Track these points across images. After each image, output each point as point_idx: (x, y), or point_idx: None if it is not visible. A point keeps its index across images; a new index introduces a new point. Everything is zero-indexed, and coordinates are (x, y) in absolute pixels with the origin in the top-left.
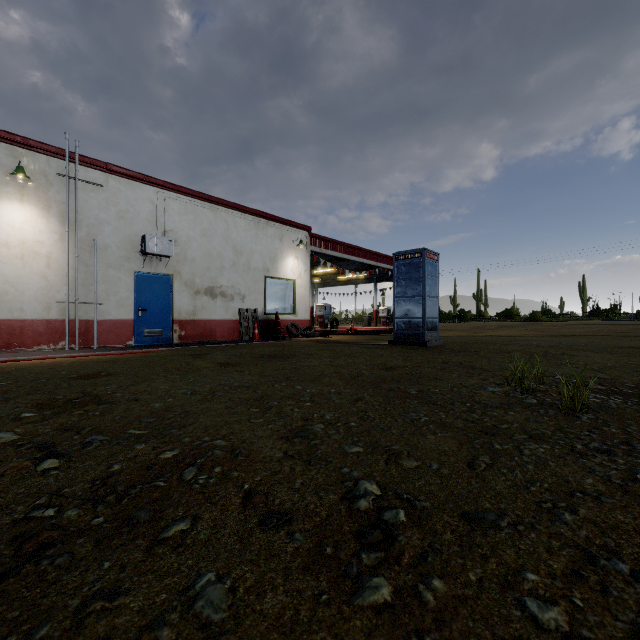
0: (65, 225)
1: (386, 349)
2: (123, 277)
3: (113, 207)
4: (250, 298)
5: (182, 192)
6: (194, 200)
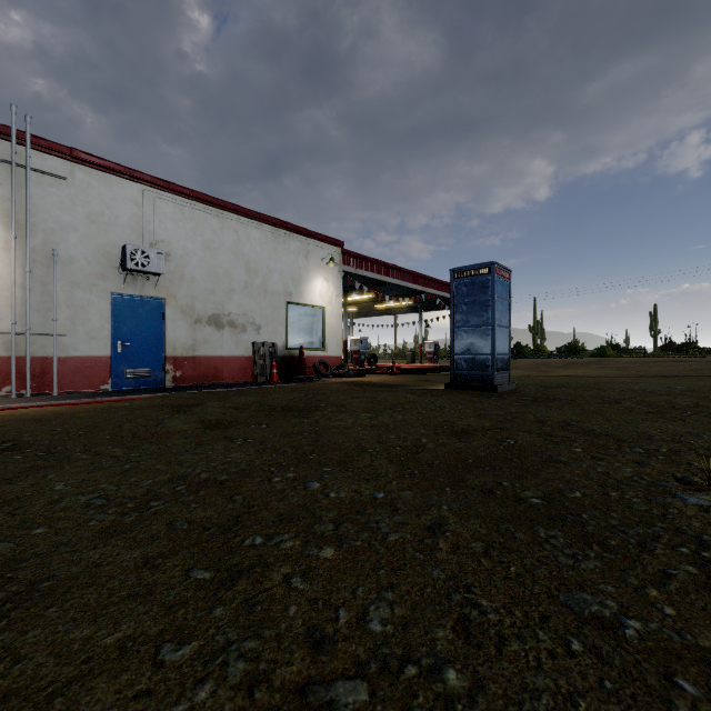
0: (11, 229)
1: (444, 396)
2: (95, 300)
3: (81, 208)
4: (267, 329)
5: (177, 192)
6: (194, 203)
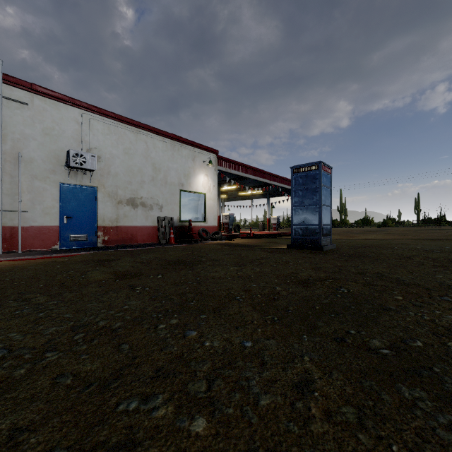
0: None
1: (287, 253)
2: (48, 188)
3: (38, 124)
4: (167, 208)
5: (105, 115)
6: (117, 123)
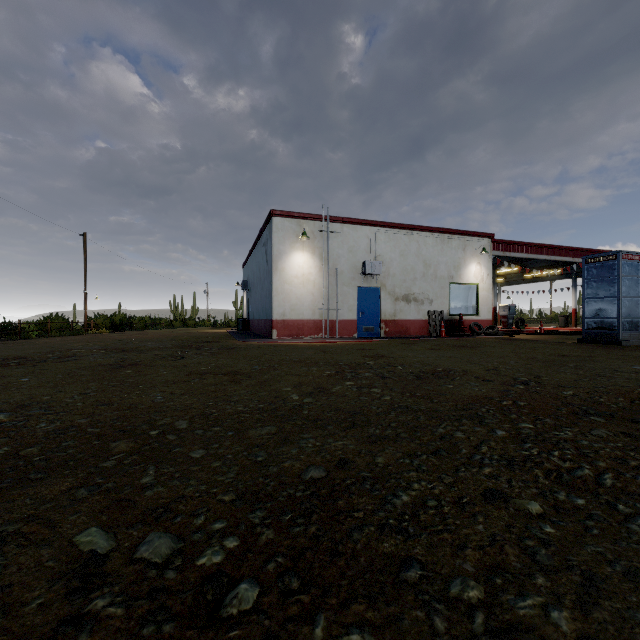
0: (322, 261)
1: (571, 346)
2: (351, 291)
3: (345, 245)
4: (437, 302)
5: (386, 226)
6: (394, 230)
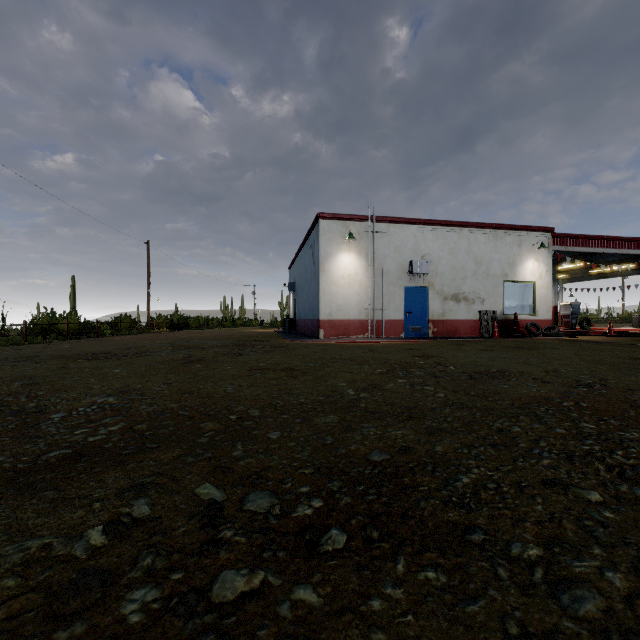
0: (368, 262)
1: None
2: (397, 291)
3: (392, 245)
4: (489, 301)
5: (434, 224)
6: (443, 228)
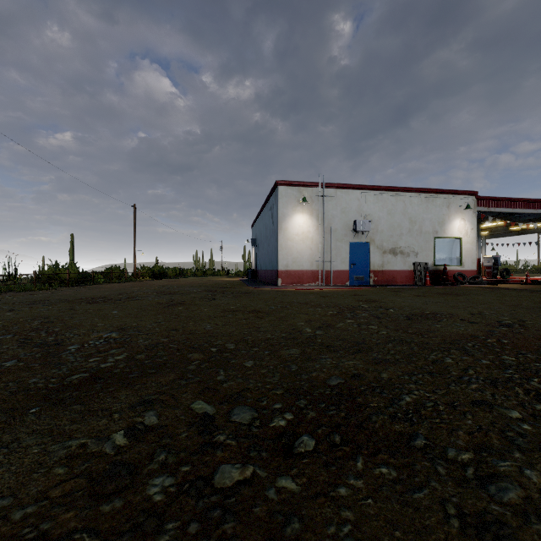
0: (318, 221)
1: None
2: (343, 246)
3: (339, 207)
4: (422, 254)
5: (375, 189)
6: (382, 192)
